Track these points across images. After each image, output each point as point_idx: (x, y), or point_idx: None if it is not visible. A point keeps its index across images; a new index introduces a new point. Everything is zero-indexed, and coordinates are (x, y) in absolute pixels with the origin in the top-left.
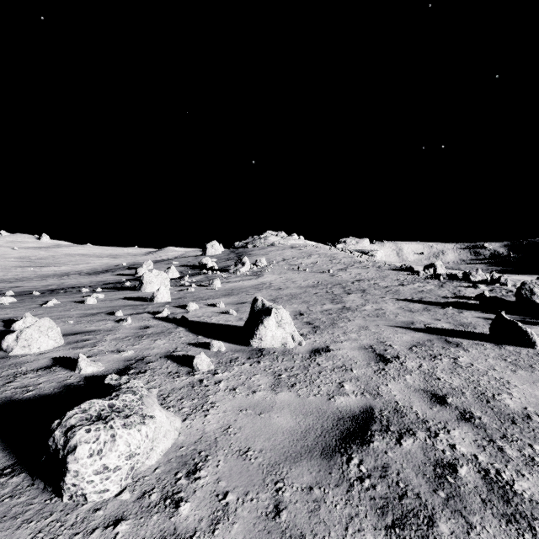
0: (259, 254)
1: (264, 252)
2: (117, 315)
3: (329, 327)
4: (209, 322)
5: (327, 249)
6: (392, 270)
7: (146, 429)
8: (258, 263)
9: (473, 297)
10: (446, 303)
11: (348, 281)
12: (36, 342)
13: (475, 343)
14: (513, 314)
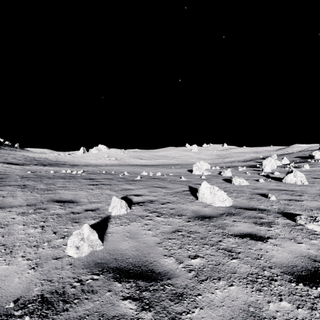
0: None
1: None
2: (246, 173)
3: None
4: (277, 177)
5: None
6: None
7: (241, 179)
8: None
9: None
10: None
11: None
12: (227, 174)
13: None
14: None
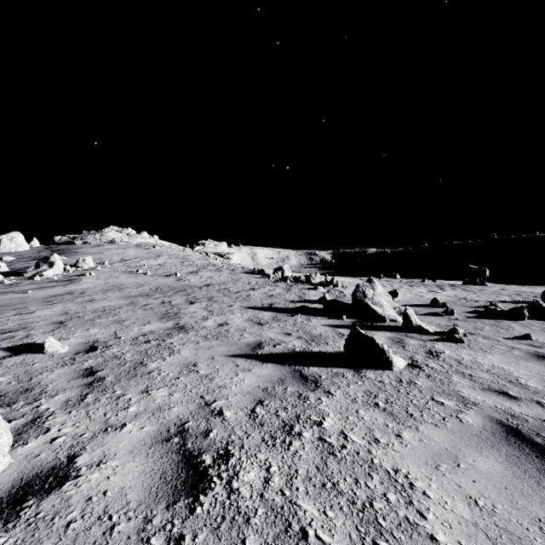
0: (89, 253)
1: (97, 250)
2: None
3: (125, 376)
4: None
5: (180, 250)
6: (245, 273)
7: None
8: (81, 263)
9: (316, 300)
10: (295, 309)
11: (195, 286)
12: None
13: (334, 372)
14: (352, 317)
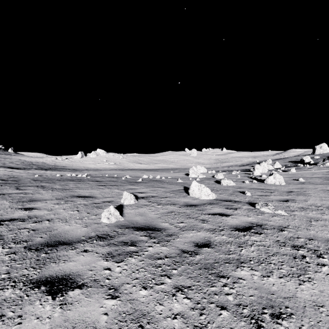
0: None
1: None
2: (238, 176)
3: (309, 184)
4: (262, 179)
5: None
6: None
7: (229, 181)
8: None
9: None
10: None
11: None
12: (219, 177)
13: None
14: None
